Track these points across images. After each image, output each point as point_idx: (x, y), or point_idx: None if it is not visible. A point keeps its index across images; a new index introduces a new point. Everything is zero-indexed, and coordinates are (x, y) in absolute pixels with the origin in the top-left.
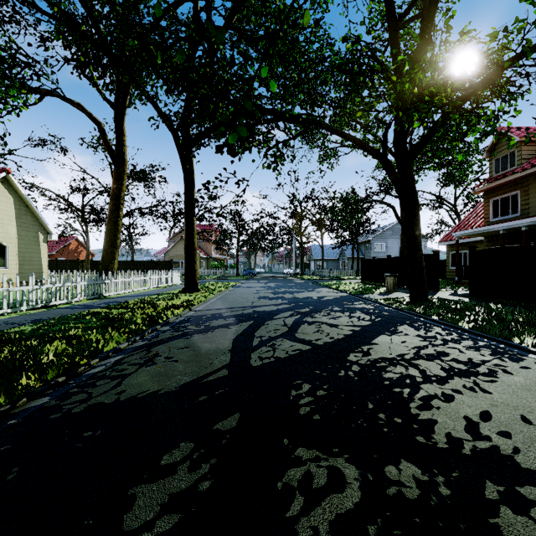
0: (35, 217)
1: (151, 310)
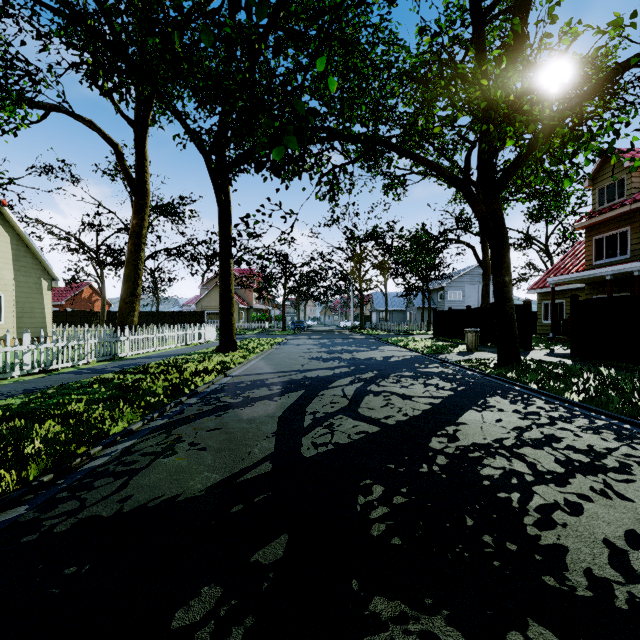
0: (37, 259)
1: (176, 375)
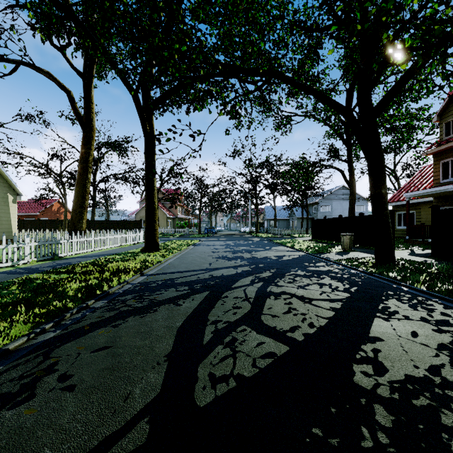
0: (4, 178)
1: (96, 275)
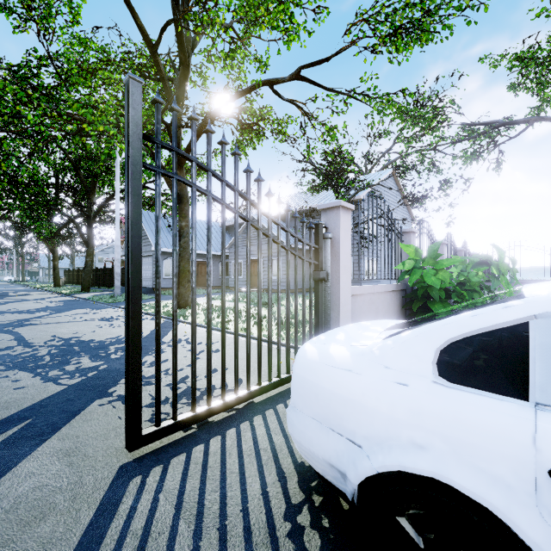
0: None
1: None
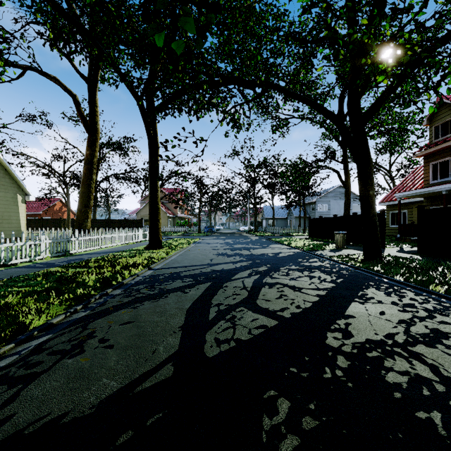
0: (13, 179)
1: (109, 269)
